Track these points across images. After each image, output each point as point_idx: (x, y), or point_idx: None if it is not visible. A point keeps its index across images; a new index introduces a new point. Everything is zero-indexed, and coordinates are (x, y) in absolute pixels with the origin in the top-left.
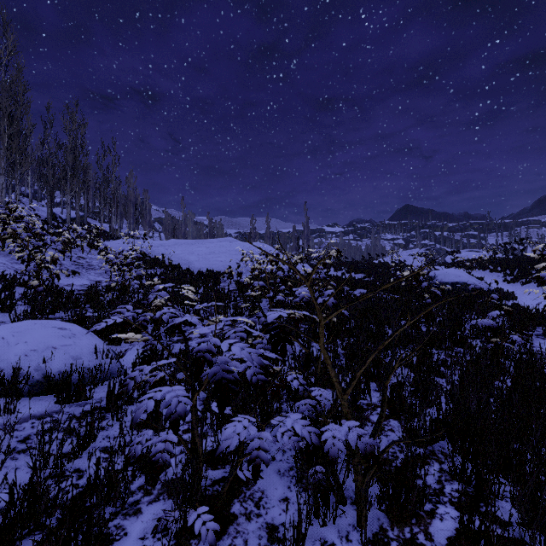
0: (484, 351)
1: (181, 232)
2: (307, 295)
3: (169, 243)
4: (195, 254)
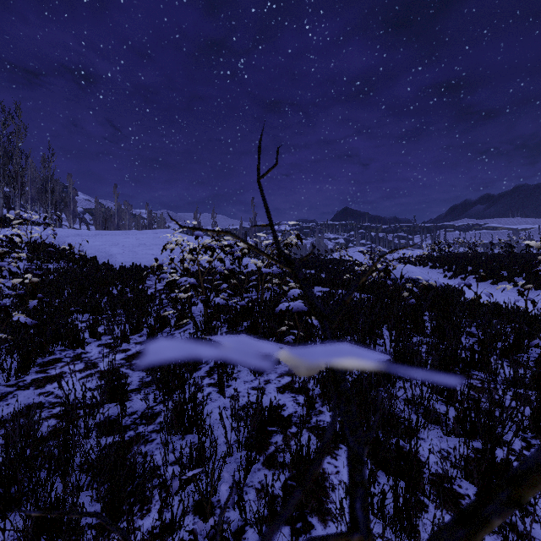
0: None
1: (113, 224)
2: None
3: (89, 233)
4: (120, 246)
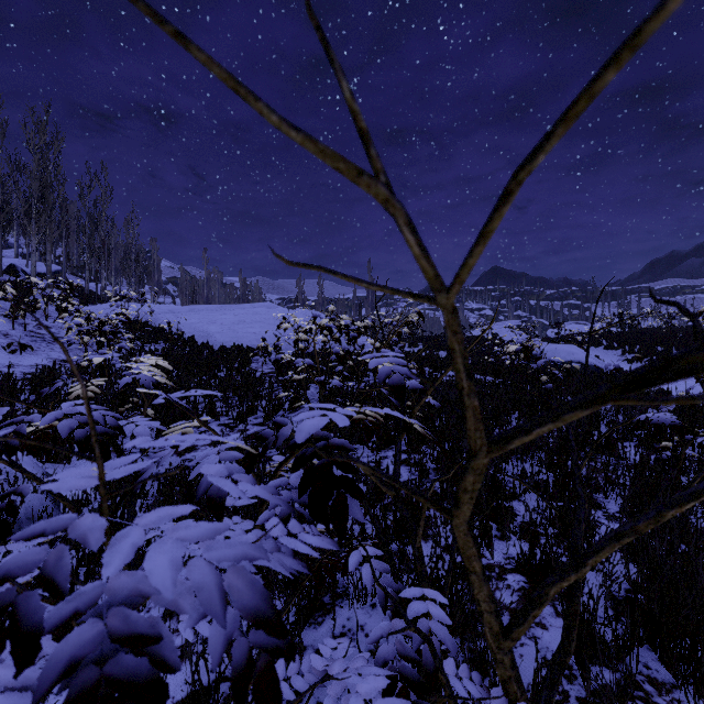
0: (662, 466)
1: (202, 296)
2: (398, 370)
3: (182, 309)
4: (218, 324)
